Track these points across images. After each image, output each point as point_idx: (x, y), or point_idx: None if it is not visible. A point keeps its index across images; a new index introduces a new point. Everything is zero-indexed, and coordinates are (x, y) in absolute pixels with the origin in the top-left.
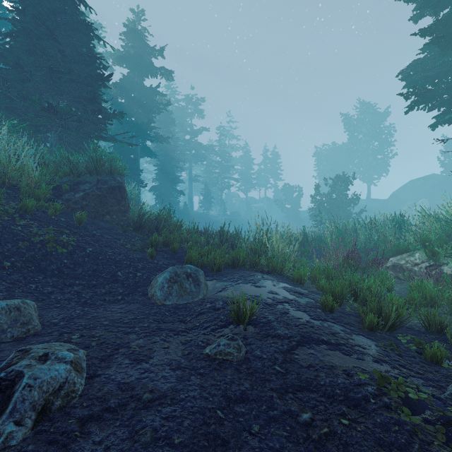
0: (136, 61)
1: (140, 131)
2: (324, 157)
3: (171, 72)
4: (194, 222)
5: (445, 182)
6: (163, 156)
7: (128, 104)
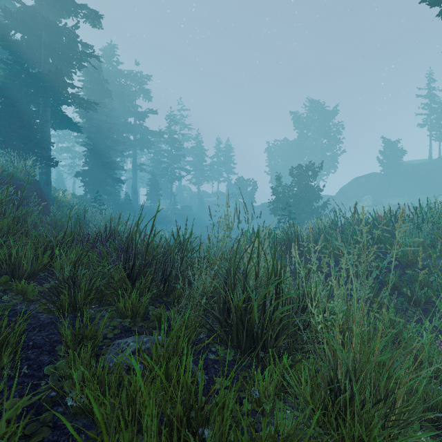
0: None
1: (48, 87)
2: (277, 152)
3: (98, 15)
4: (138, 216)
5: (384, 180)
6: (95, 134)
7: (30, 46)
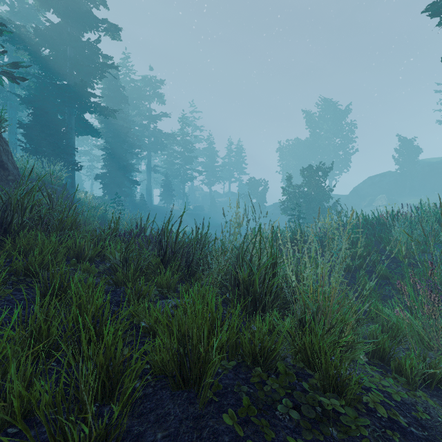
0: (67, 3)
1: (73, 97)
2: (288, 151)
3: (117, 28)
4: (152, 216)
5: (400, 179)
6: (113, 138)
7: (57, 60)
